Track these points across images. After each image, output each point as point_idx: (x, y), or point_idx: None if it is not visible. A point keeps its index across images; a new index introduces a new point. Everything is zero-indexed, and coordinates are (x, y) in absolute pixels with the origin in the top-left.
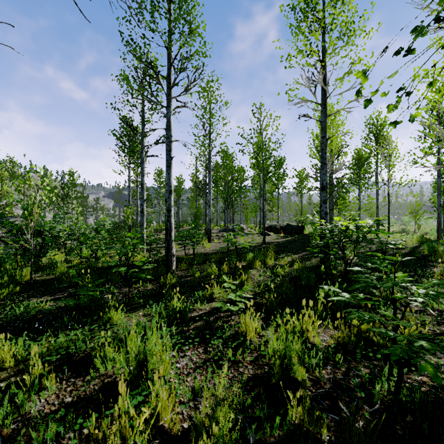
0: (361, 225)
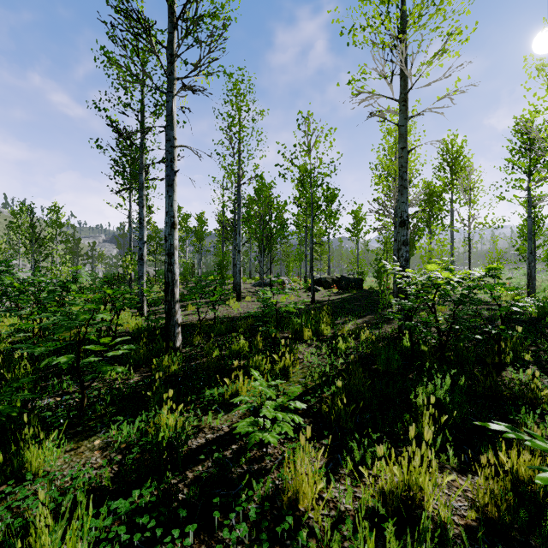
0: (464, 276)
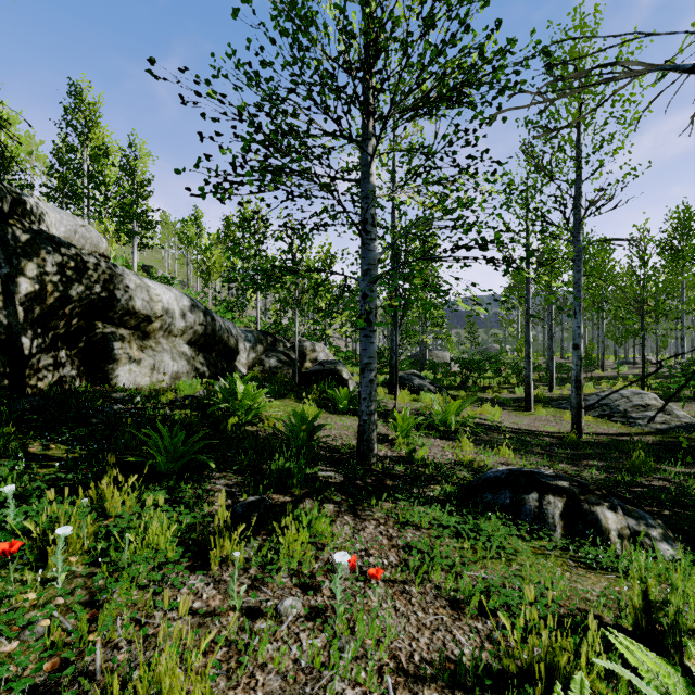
0: None
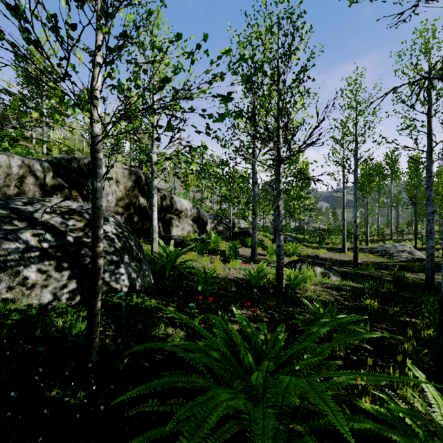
0: None
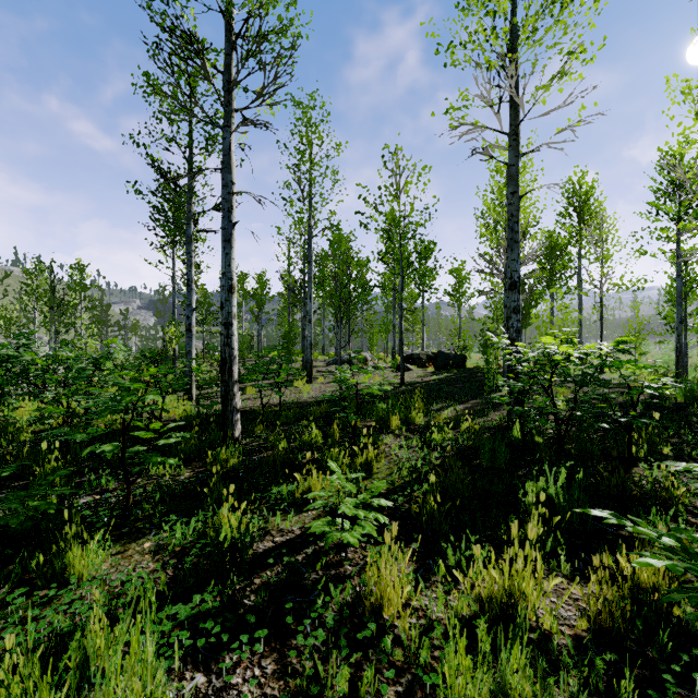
0: (588, 351)
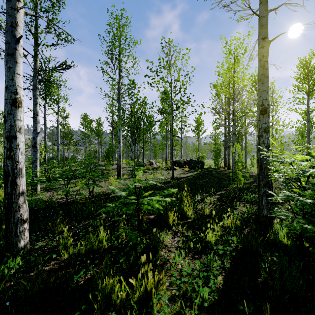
0: None
